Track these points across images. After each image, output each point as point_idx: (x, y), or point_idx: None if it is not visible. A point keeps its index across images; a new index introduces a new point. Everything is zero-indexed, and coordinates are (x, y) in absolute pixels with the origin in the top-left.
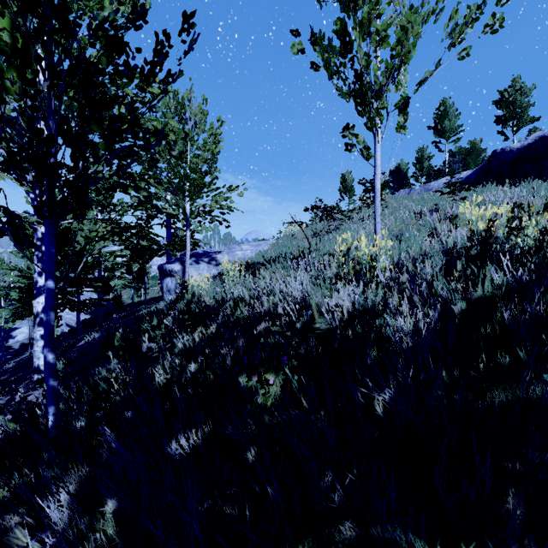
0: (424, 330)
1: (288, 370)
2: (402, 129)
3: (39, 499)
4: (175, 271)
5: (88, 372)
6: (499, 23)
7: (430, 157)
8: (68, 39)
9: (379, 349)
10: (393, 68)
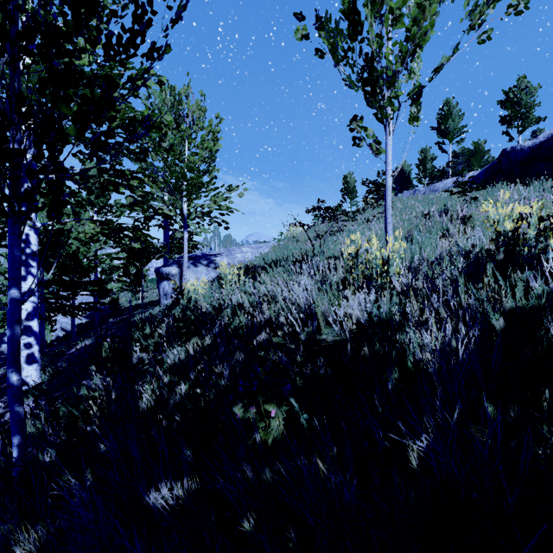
0: (460, 352)
1: (293, 400)
2: (415, 121)
3: None
4: (172, 274)
5: (73, 385)
6: (524, 3)
7: (433, 159)
8: None
9: (400, 370)
10: (407, 52)
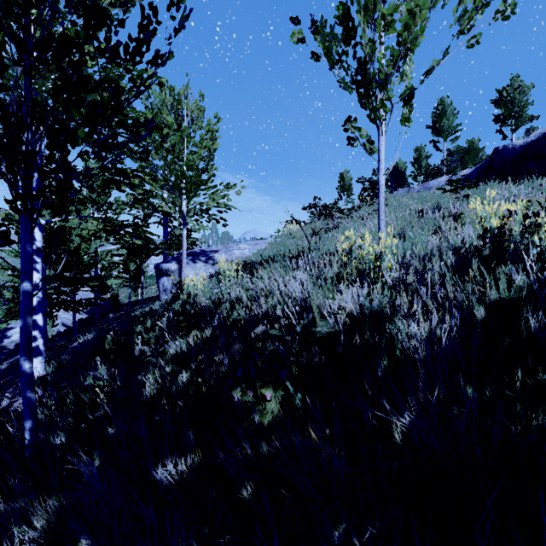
0: (443, 340)
1: (289, 384)
2: (407, 122)
3: (2, 536)
4: (171, 270)
5: (78, 376)
6: (511, 9)
7: (428, 157)
8: (38, 7)
9: (389, 358)
10: (398, 56)
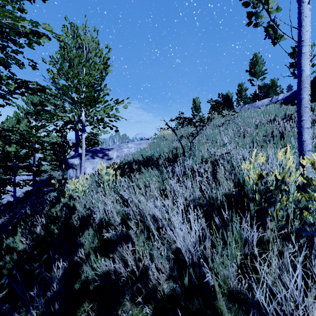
0: None
1: None
2: None
3: None
4: (75, 164)
5: None
6: None
7: (246, 89)
8: None
9: None
10: None
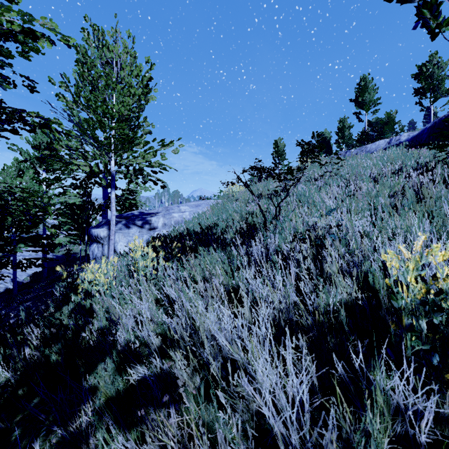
0: None
1: None
2: None
3: None
4: (100, 237)
5: None
6: None
7: (350, 127)
8: None
9: None
10: None
